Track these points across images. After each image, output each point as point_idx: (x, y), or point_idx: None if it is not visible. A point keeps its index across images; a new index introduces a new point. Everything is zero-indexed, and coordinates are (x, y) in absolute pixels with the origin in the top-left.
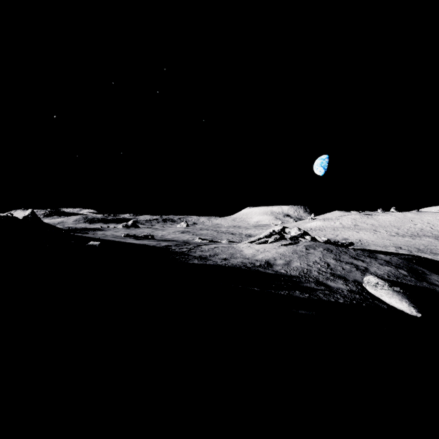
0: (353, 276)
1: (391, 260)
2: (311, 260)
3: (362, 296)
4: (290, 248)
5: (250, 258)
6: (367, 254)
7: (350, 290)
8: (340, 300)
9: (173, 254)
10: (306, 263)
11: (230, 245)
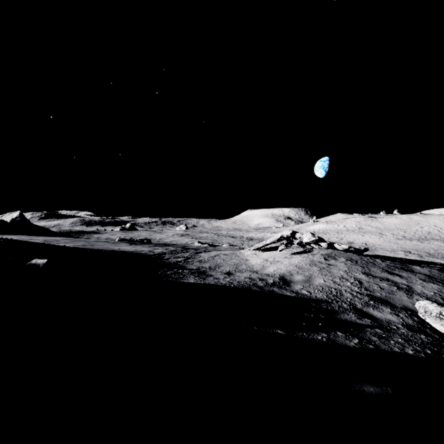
0: (399, 299)
1: (432, 275)
2: (335, 275)
3: (429, 337)
4: (305, 258)
5: (258, 271)
6: (399, 265)
7: (406, 324)
8: (407, 348)
9: (165, 266)
10: (331, 279)
11: (232, 253)
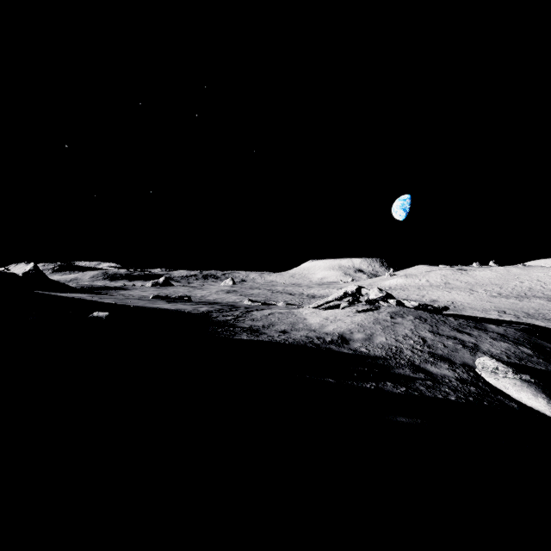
0: (460, 356)
1: (506, 333)
2: (399, 333)
3: (479, 389)
4: (370, 316)
5: (317, 330)
6: (473, 324)
7: (460, 379)
8: (451, 396)
9: (214, 324)
10: (393, 337)
11: (289, 311)
